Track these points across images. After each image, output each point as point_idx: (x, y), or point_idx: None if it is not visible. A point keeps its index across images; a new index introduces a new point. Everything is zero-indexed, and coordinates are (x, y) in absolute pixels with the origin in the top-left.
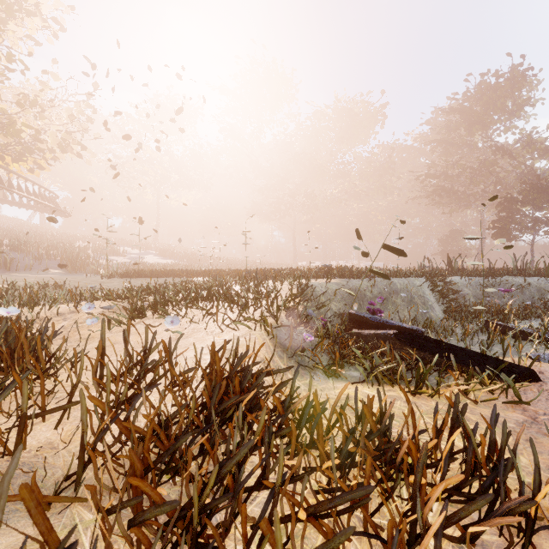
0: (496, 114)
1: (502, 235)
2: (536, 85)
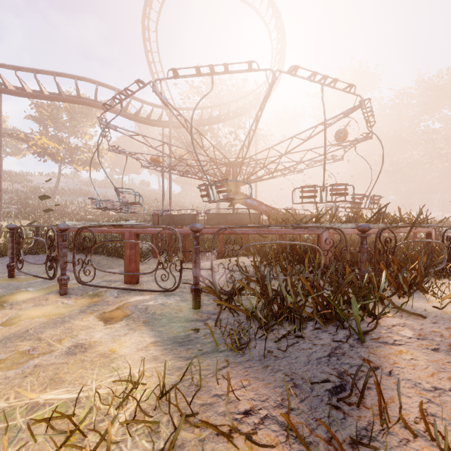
0: None
1: None
2: None
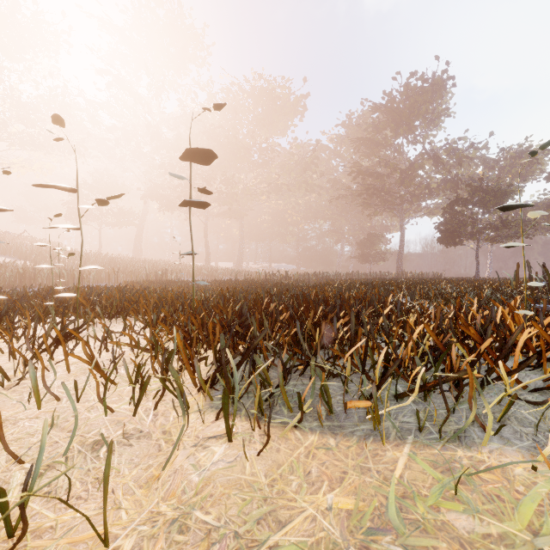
0: (418, 119)
1: (453, 238)
2: (450, 98)
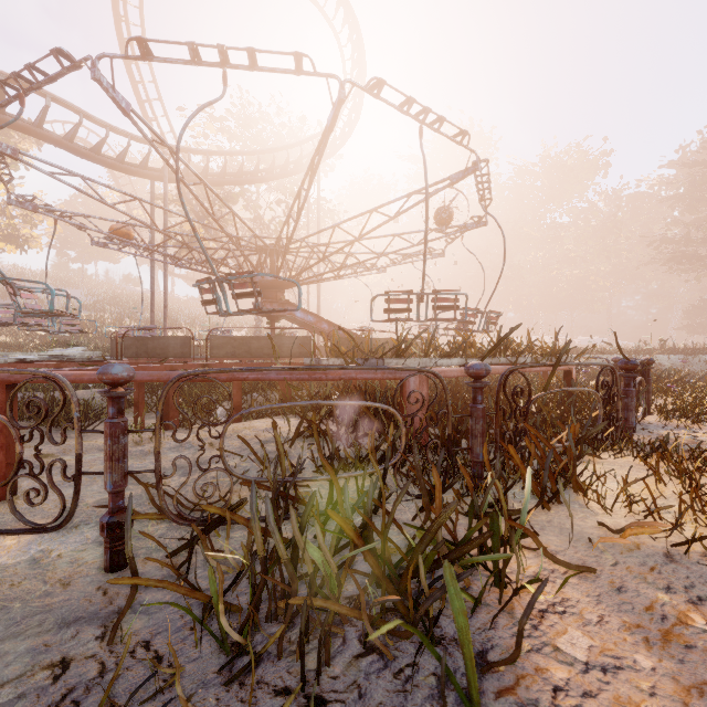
0: None
1: None
2: None
